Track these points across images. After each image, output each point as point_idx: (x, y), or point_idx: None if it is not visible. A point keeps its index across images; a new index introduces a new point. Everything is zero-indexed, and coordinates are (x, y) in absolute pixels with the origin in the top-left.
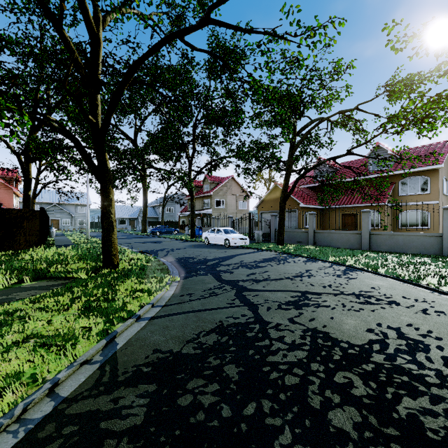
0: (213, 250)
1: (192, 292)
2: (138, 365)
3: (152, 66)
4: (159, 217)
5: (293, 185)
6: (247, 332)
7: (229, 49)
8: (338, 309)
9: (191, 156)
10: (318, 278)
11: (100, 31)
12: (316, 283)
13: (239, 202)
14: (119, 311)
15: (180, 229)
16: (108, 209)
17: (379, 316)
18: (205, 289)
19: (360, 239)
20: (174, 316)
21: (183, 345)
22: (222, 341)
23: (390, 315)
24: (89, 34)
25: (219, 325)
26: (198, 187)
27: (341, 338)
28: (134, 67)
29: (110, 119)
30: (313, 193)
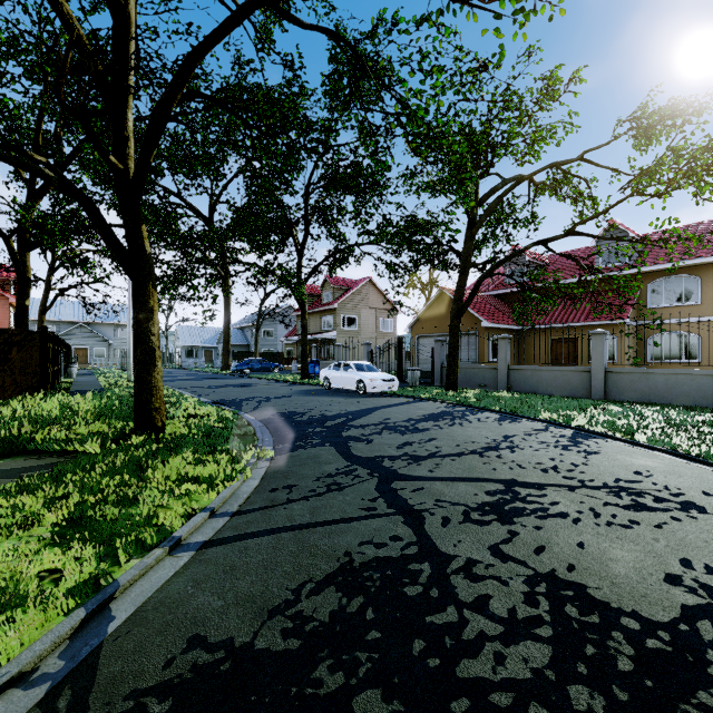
0: (337, 400)
1: (293, 483)
2: (143, 690)
3: (234, 88)
4: (251, 345)
5: (474, 288)
6: (405, 585)
7: (365, 57)
8: (587, 523)
9: (301, 243)
10: (530, 453)
11: (130, 1)
12: (528, 462)
13: (380, 320)
14: (138, 530)
15: (285, 364)
16: (145, 326)
17: (676, 539)
18: (319, 476)
19: (589, 381)
20: (252, 541)
21: (259, 623)
22: (351, 610)
23: (699, 537)
24: (109, 6)
25: (344, 563)
26: (314, 297)
27: (618, 602)
28: (186, 58)
29: (148, 162)
30: (503, 305)
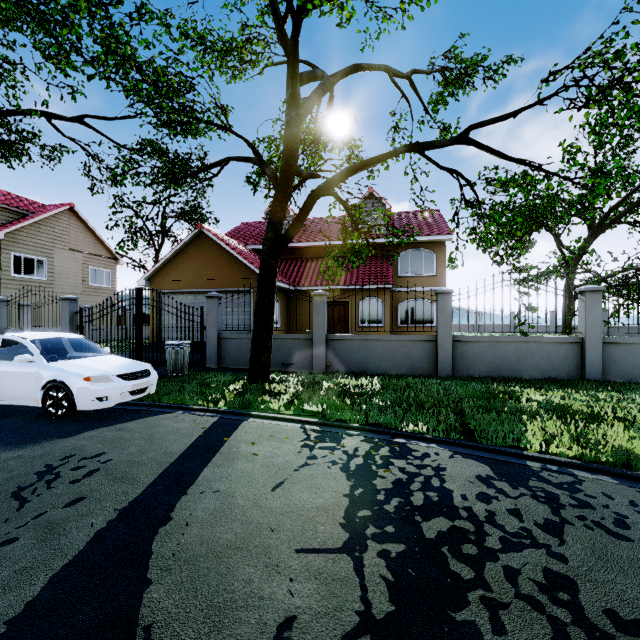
0: None
1: None
2: None
3: None
4: None
5: (304, 207)
6: None
7: None
8: None
9: None
10: None
11: None
12: None
13: (89, 270)
14: None
15: None
16: None
17: None
18: None
19: (433, 353)
20: None
21: None
22: None
23: None
24: None
25: None
26: None
27: None
28: None
29: None
30: None
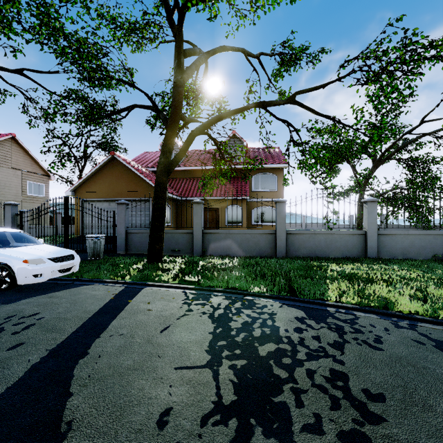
0: None
1: None
2: None
3: None
4: None
5: (186, 142)
6: None
7: None
8: None
9: None
10: None
11: None
12: None
13: (27, 183)
14: None
15: None
16: None
17: None
18: None
19: (274, 242)
20: None
21: None
22: None
23: None
24: None
25: None
26: None
27: None
28: None
29: None
30: None
